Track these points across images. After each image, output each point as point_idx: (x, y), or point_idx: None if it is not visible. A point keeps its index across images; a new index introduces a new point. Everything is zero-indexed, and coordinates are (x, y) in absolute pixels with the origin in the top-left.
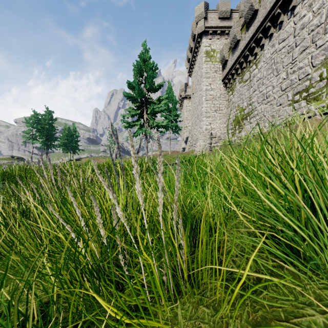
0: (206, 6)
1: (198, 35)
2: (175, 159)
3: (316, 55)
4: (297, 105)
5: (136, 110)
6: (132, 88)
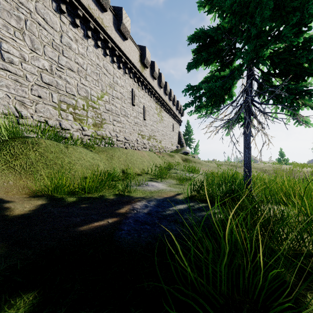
0: None
1: None
2: None
3: (81, 88)
4: (65, 115)
5: None
6: None
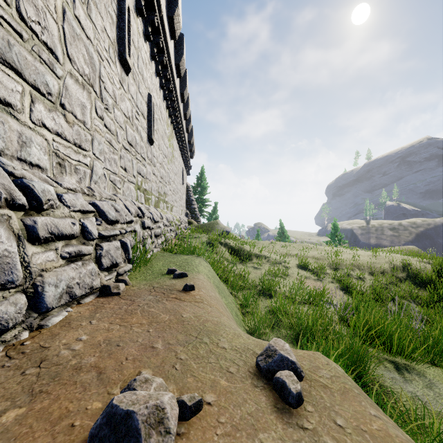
0: None
1: None
2: None
3: None
4: None
5: None
6: None
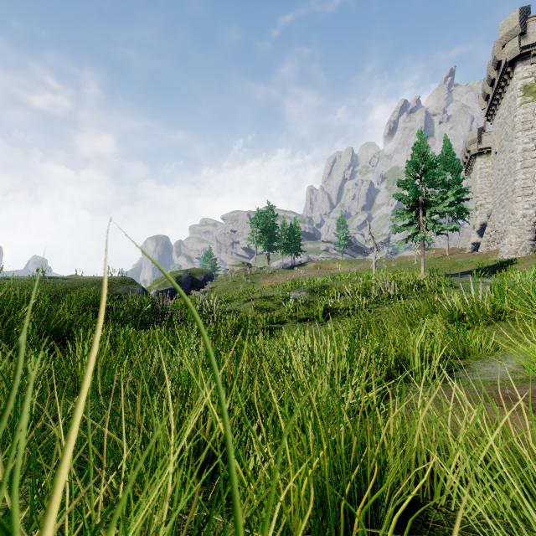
0: (524, 13)
1: (507, 63)
2: (459, 264)
3: None
4: None
5: (409, 213)
6: (403, 187)
